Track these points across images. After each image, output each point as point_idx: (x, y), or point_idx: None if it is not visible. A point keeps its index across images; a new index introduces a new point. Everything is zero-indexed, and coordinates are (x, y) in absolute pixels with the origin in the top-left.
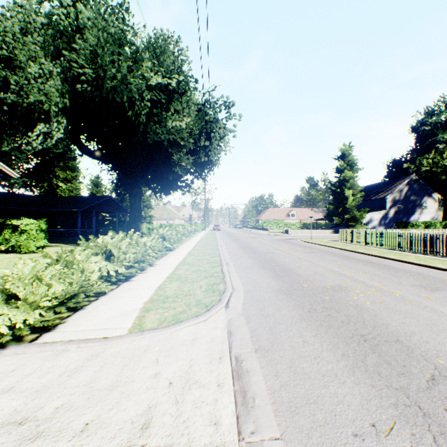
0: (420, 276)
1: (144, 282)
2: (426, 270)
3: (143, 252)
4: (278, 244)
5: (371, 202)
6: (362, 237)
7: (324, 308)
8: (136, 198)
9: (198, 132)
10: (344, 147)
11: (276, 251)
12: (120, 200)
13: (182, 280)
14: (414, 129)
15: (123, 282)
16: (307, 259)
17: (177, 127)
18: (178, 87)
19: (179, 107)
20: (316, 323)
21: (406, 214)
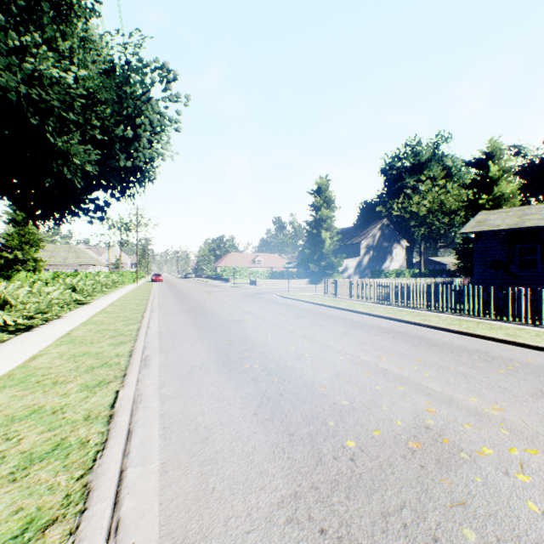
0: (501, 363)
1: None
2: (483, 344)
3: None
4: (247, 303)
5: (346, 248)
6: (354, 290)
7: None
8: None
9: (111, 112)
10: (321, 180)
11: (248, 318)
12: None
13: None
14: (383, 172)
15: None
16: (303, 333)
17: (52, 76)
18: None
19: (63, 48)
20: None
21: (379, 262)
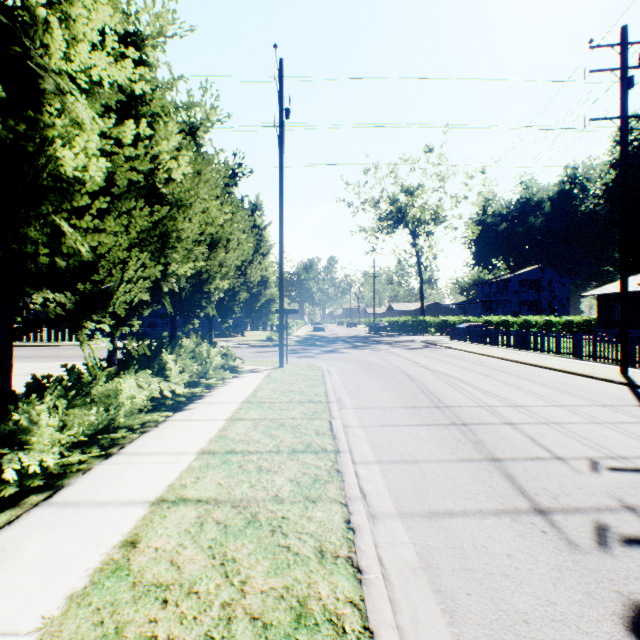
0: None
1: None
2: None
3: None
4: None
5: None
6: None
7: None
8: None
9: None
10: None
11: None
12: None
13: None
14: None
15: None
16: None
17: None
18: None
19: None
20: None
21: None
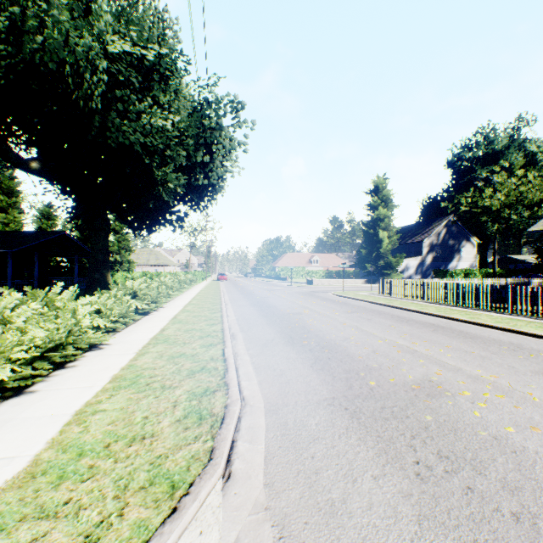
0: (526, 352)
1: (53, 397)
2: (521, 339)
3: (70, 327)
4: (304, 300)
5: (407, 247)
6: (408, 289)
7: (444, 458)
8: (100, 234)
9: (193, 142)
10: (378, 179)
11: (305, 311)
12: (84, 239)
13: (141, 385)
14: (450, 164)
15: (2, 400)
16: (352, 324)
17: (159, 126)
18: (159, 66)
19: (163, 101)
20: (463, 539)
21: (444, 261)
